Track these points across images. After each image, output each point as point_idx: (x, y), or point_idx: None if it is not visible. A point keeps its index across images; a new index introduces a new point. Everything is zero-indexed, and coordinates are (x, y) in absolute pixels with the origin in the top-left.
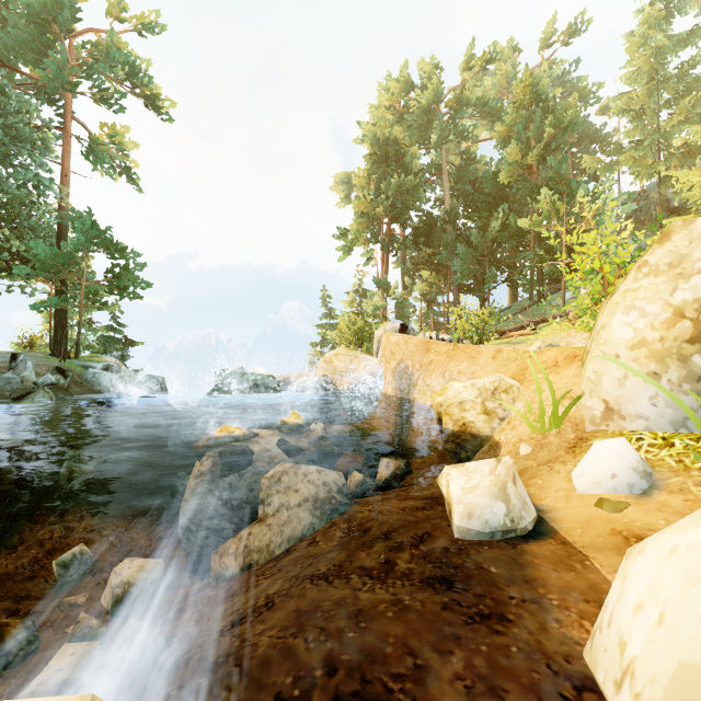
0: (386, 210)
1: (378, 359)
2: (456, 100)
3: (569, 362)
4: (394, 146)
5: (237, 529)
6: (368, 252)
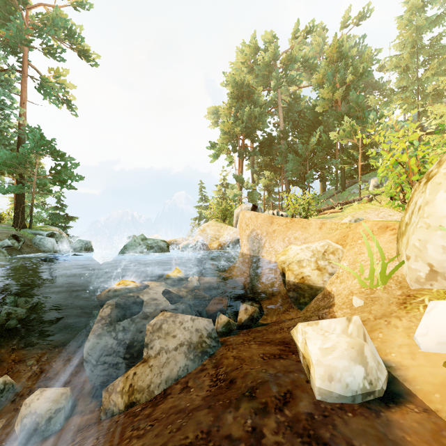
0: (241, 130)
1: (237, 229)
2: (287, 58)
3: (382, 231)
4: (247, 88)
5: (128, 363)
6: (230, 158)
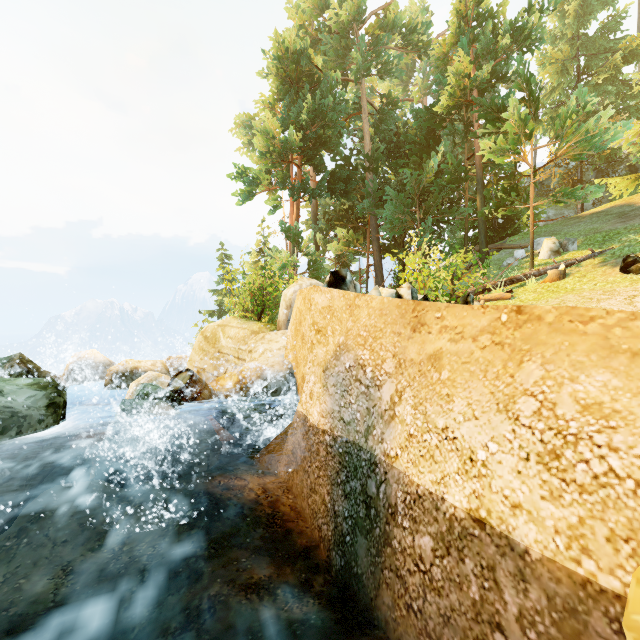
0: (296, 144)
1: (287, 338)
2: (378, 27)
3: None
4: (307, 65)
5: None
6: (274, 200)
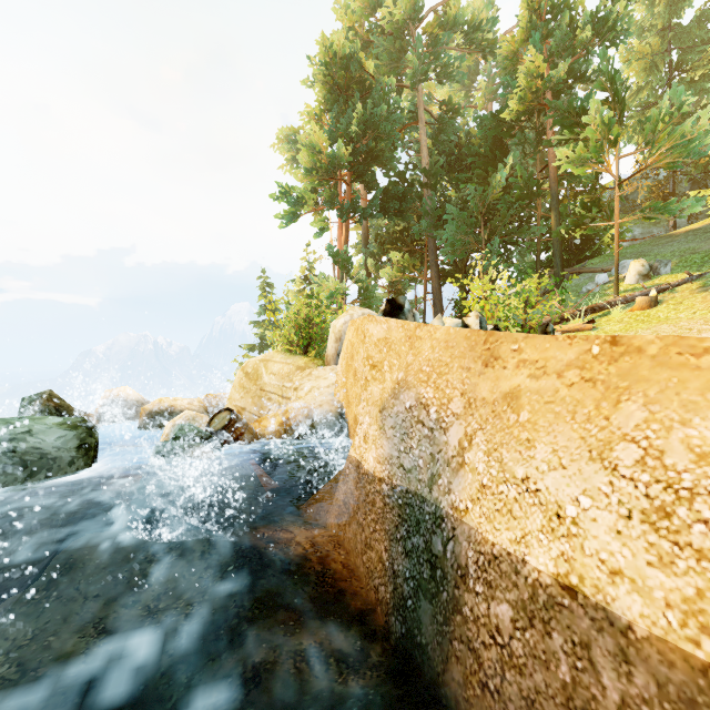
0: (345, 159)
1: (337, 374)
2: (436, 25)
3: None
4: (357, 70)
5: None
6: (321, 221)
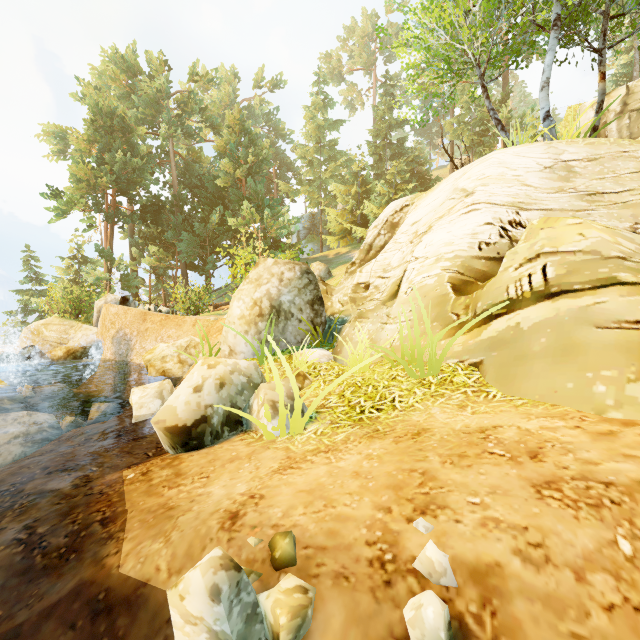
0: (110, 182)
1: (98, 328)
2: (183, 101)
3: None
4: (120, 122)
5: None
6: (89, 219)
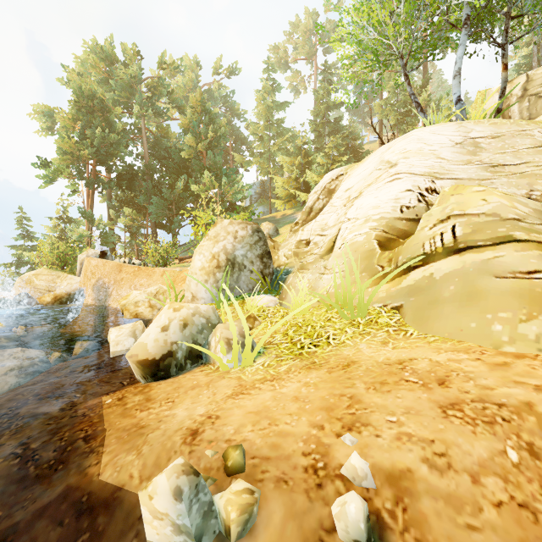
0: (91, 154)
1: (81, 278)
2: (153, 86)
3: None
4: (100, 103)
5: None
6: (73, 185)
